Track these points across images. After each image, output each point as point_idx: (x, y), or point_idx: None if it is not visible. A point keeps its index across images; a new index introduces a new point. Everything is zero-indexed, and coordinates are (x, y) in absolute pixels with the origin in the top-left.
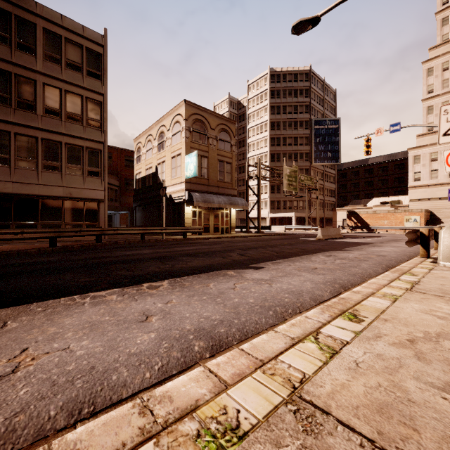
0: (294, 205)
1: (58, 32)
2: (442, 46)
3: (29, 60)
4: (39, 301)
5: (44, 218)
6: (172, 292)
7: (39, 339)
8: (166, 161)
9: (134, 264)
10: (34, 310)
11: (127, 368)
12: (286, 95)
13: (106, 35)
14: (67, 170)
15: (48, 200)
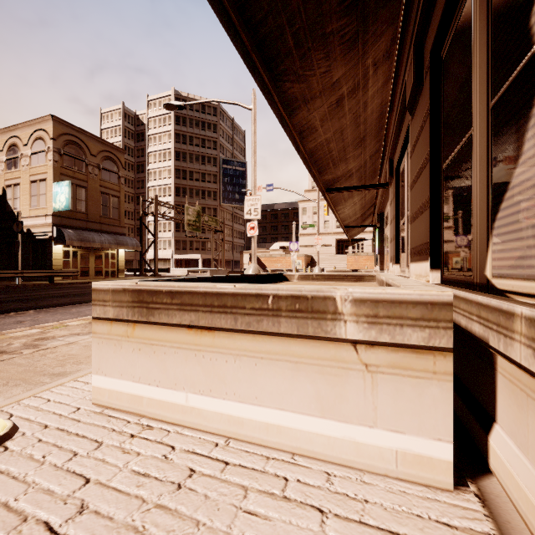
0: (202, 246)
1: None
2: None
3: None
4: None
5: None
6: (39, 314)
7: None
8: (21, 184)
9: None
10: None
11: None
12: (193, 126)
13: None
14: None
15: None
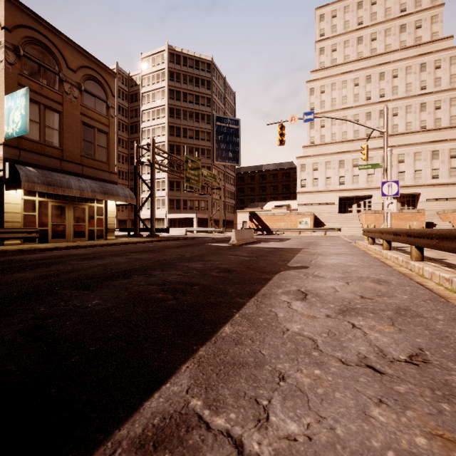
0: (195, 205)
1: None
2: (320, 71)
3: None
4: None
5: None
6: None
7: None
8: None
9: None
10: None
11: None
12: (187, 82)
13: None
14: None
15: None
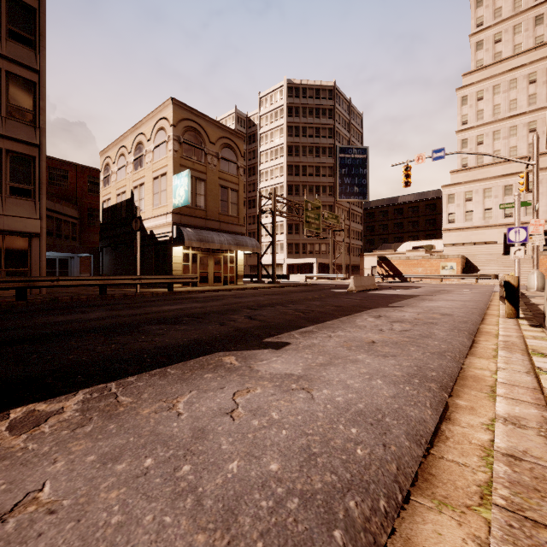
0: (315, 249)
1: None
2: (476, 72)
3: None
4: None
5: None
6: (69, 440)
7: None
8: (145, 183)
9: (48, 343)
10: None
11: None
12: (306, 115)
13: None
14: None
15: None
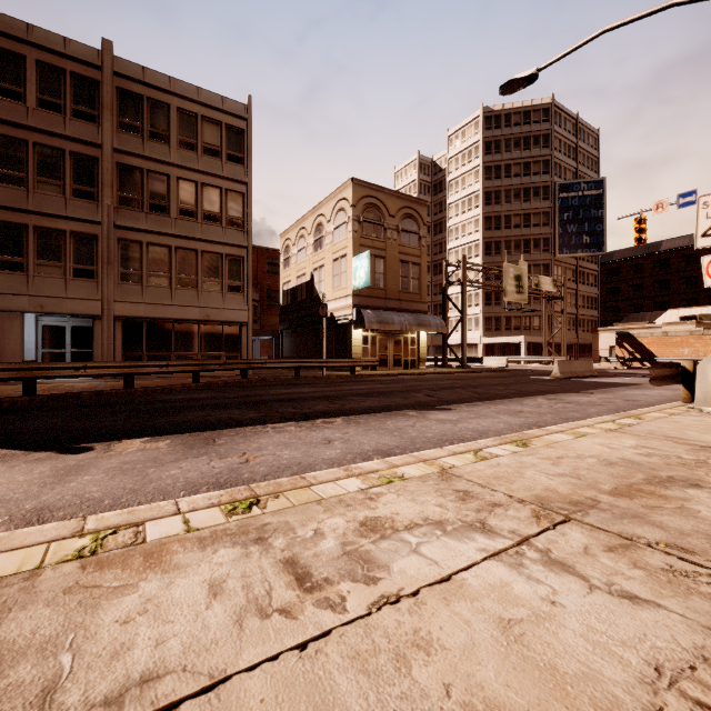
0: (524, 324)
1: (194, 110)
2: None
3: (162, 151)
4: (226, 428)
5: (178, 347)
6: (348, 426)
7: (250, 449)
8: (325, 265)
9: (298, 402)
10: (229, 434)
11: (325, 464)
12: (511, 148)
13: (250, 104)
14: (203, 286)
15: (182, 324)
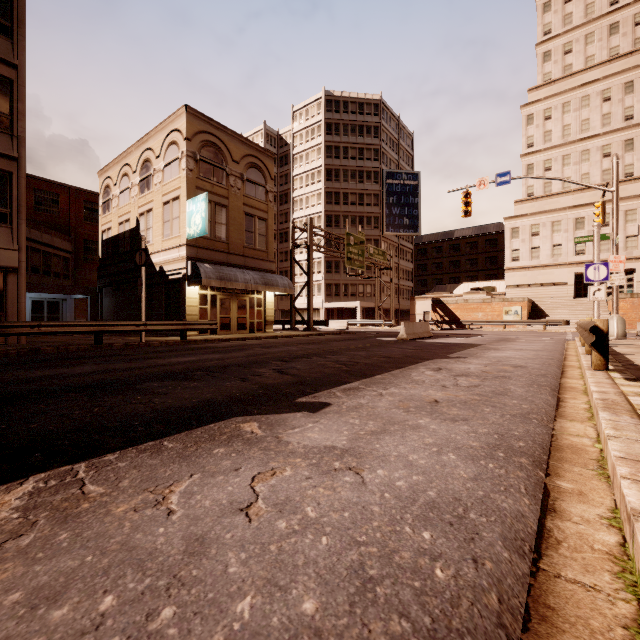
0: (359, 291)
1: None
2: (544, 87)
3: None
4: None
5: None
6: None
7: None
8: (154, 209)
9: (8, 407)
10: None
11: None
12: (348, 133)
13: None
14: None
15: None
